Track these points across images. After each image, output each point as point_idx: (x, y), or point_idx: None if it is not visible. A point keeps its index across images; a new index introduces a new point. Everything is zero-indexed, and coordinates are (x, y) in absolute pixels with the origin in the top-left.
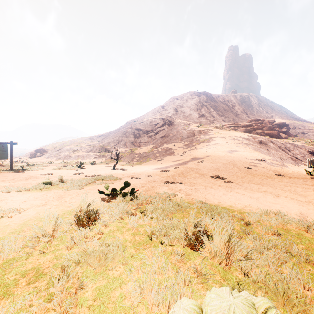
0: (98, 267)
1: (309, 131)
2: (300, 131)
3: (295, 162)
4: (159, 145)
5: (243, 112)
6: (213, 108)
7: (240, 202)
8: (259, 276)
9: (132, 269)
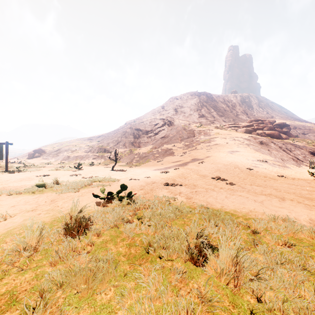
0: (84, 290)
1: (309, 131)
2: (301, 131)
3: (296, 162)
4: (158, 145)
5: (243, 112)
6: (213, 108)
7: (244, 207)
8: (276, 303)
9: (125, 292)
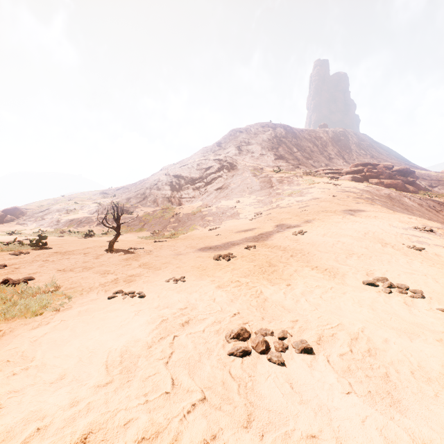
0: None
1: (438, 183)
2: (427, 183)
3: None
4: (212, 202)
5: (338, 155)
6: (295, 147)
7: None
8: None
9: None
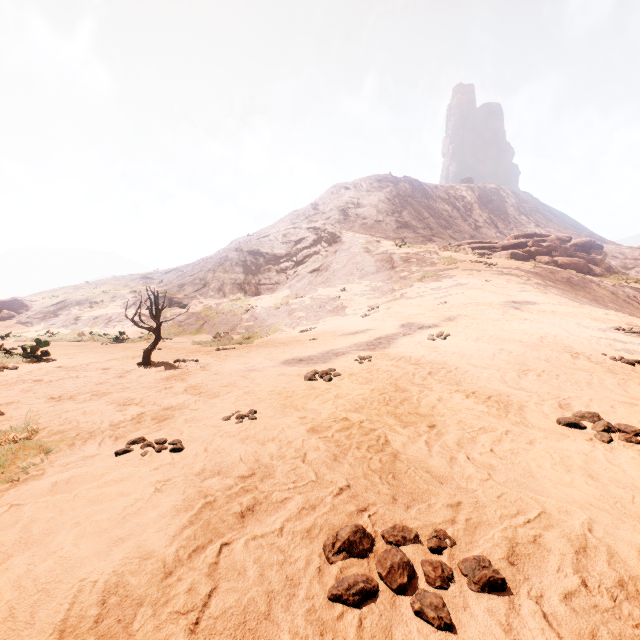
0: None
1: (636, 263)
2: (619, 263)
3: None
4: (305, 290)
5: (488, 223)
6: (427, 210)
7: None
8: None
9: None
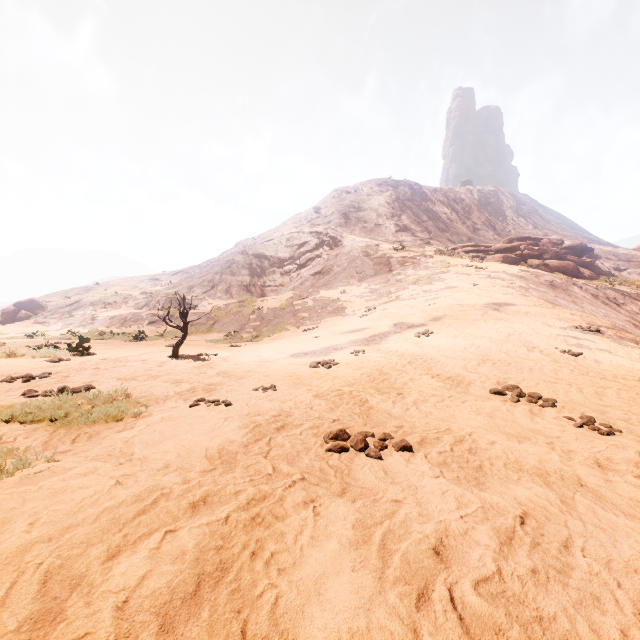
0: None
1: (628, 265)
2: (612, 264)
3: None
4: (307, 292)
5: (487, 225)
6: (426, 213)
7: None
8: None
9: None
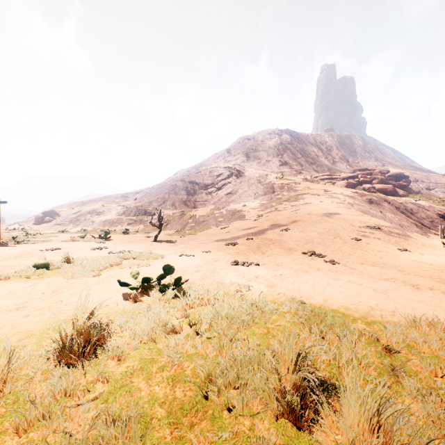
0: None
1: (436, 185)
2: (425, 185)
3: (421, 230)
4: (223, 205)
5: (342, 159)
6: (300, 152)
7: (360, 301)
8: None
9: None
